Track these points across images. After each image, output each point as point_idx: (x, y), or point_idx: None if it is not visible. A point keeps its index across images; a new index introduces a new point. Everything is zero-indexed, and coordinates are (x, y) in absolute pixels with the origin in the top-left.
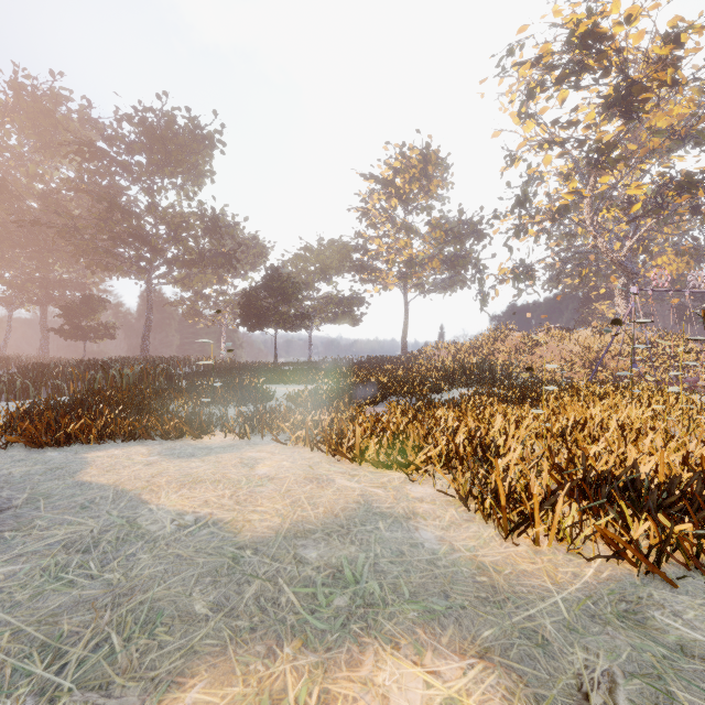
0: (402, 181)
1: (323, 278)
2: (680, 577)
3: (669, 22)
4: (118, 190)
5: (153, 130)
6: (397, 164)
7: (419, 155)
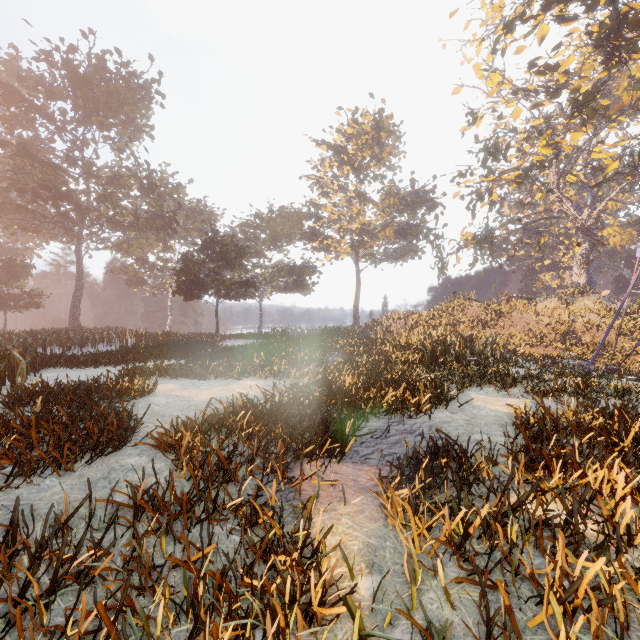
0: (355, 147)
1: (273, 245)
2: None
3: None
4: (42, 142)
5: (76, 71)
6: (349, 131)
7: (372, 121)
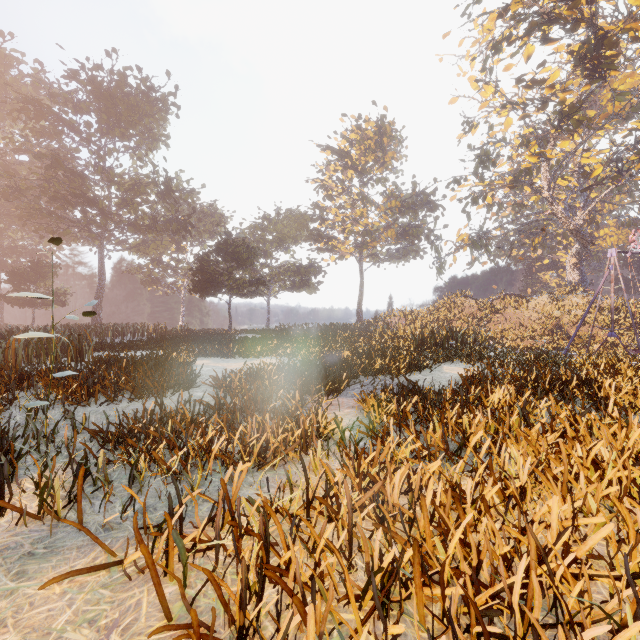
0: (358, 152)
1: (280, 246)
2: None
3: None
4: (68, 152)
5: (101, 88)
6: (353, 136)
7: (374, 127)
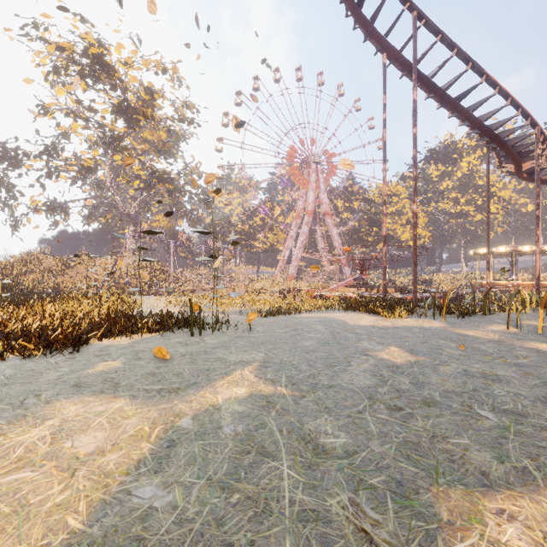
0: None
1: None
2: (2, 355)
3: (148, 82)
4: None
5: None
6: None
7: None
